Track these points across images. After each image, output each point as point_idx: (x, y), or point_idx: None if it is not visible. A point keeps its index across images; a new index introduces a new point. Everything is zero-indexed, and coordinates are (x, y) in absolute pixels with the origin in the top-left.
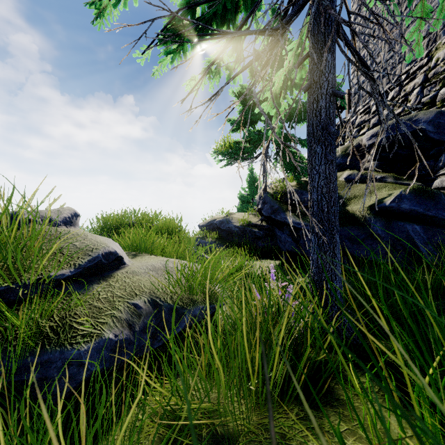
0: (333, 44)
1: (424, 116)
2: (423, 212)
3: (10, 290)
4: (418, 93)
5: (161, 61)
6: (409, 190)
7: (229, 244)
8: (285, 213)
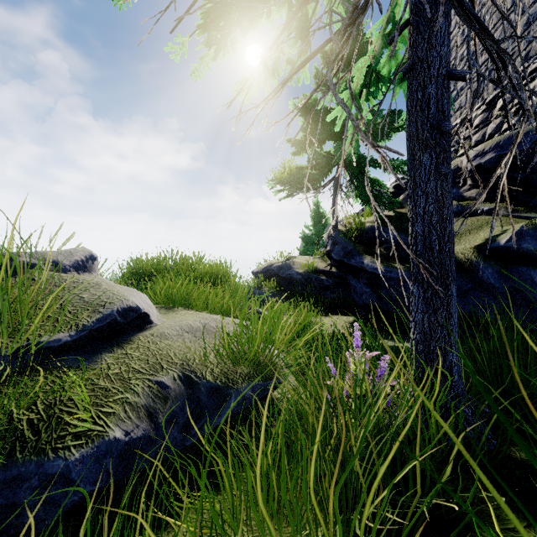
0: (447, 2)
1: None
2: None
3: None
4: None
5: (202, 57)
6: (534, 225)
7: (290, 295)
8: (362, 256)
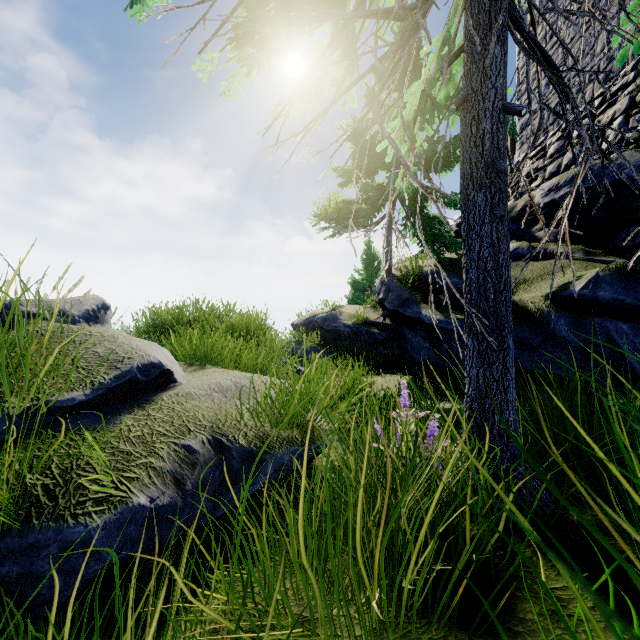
0: (503, 29)
1: (631, 159)
2: (632, 303)
3: None
4: (620, 125)
5: (233, 75)
6: (611, 270)
7: (337, 351)
8: (419, 305)
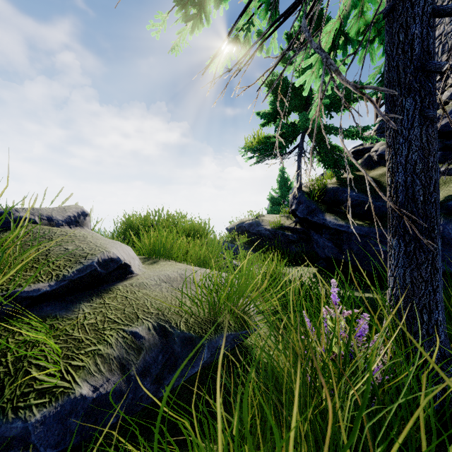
0: None
1: None
2: None
3: None
4: None
5: (181, 32)
6: None
7: (259, 248)
8: (324, 213)
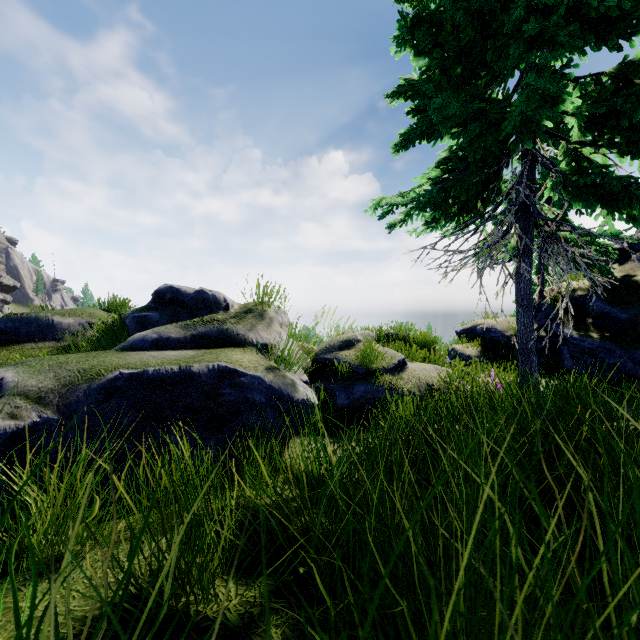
0: (530, 251)
1: None
2: None
3: (376, 370)
4: None
5: (425, 230)
6: None
7: (495, 357)
8: (563, 324)
